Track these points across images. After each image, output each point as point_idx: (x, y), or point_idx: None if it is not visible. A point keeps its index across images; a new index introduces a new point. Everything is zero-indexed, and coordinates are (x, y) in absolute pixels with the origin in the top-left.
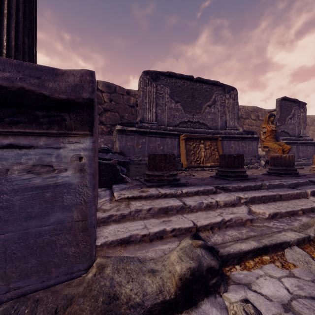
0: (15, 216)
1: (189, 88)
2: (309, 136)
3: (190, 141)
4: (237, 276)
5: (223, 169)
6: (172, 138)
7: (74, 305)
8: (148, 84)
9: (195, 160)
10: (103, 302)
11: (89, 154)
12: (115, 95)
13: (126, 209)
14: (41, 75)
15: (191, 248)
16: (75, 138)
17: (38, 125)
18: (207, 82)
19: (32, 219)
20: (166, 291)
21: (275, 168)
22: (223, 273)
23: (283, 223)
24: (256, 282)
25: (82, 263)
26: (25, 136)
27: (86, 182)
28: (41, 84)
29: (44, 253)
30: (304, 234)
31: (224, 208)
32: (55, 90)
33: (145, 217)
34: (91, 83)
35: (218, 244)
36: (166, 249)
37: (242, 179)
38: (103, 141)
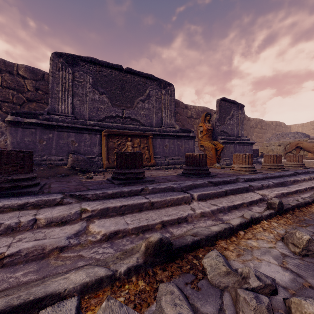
0: None
1: (118, 79)
2: (254, 137)
3: (114, 137)
4: None
5: (115, 170)
6: (92, 133)
7: None
8: (62, 69)
9: None
10: None
11: None
12: (43, 84)
13: None
14: None
15: None
16: None
17: None
18: (140, 75)
19: None
20: None
21: (187, 167)
22: None
23: (111, 248)
24: None
25: None
26: None
27: None
28: None
29: None
30: (111, 270)
31: (40, 230)
32: None
33: None
34: None
35: None
36: None
37: (132, 182)
38: None
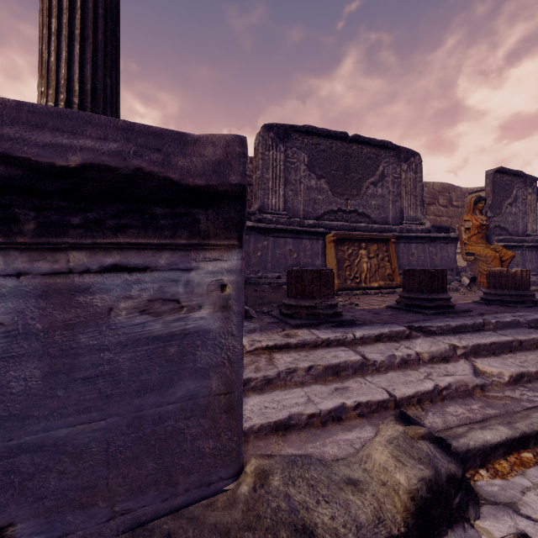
0: (122, 389)
1: (340, 154)
2: None
3: (344, 243)
4: (487, 490)
5: (411, 294)
6: (313, 238)
7: None
8: (272, 148)
9: (352, 276)
10: None
11: (236, 279)
12: None
13: (270, 369)
14: (161, 144)
15: (408, 440)
16: (214, 252)
17: (157, 231)
18: (371, 144)
19: (149, 392)
20: (388, 519)
21: (497, 291)
22: (468, 485)
23: (537, 392)
24: (523, 501)
25: (226, 466)
26: (137, 251)
27: (233, 328)
28: (166, 161)
29: (167, 451)
30: None
31: (430, 365)
32: (188, 172)
33: (304, 381)
34: (242, 158)
35: (440, 431)
36: (354, 440)
37: (447, 313)
38: None
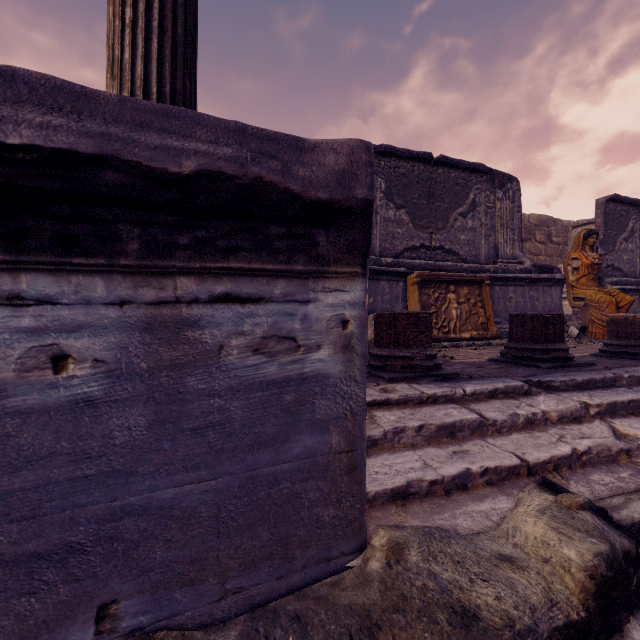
0: (234, 443)
1: (423, 179)
2: None
3: (429, 286)
4: None
5: (520, 344)
6: (392, 280)
7: (390, 629)
8: None
9: (440, 325)
10: (450, 624)
11: (359, 314)
12: None
13: (374, 428)
14: (276, 151)
15: (563, 510)
16: (334, 281)
17: (271, 255)
18: (460, 167)
19: (262, 448)
20: (562, 601)
21: (622, 342)
22: None
23: None
24: None
25: (347, 539)
26: (250, 278)
27: (355, 373)
28: (285, 170)
29: (282, 519)
30: None
31: (561, 426)
32: (310, 183)
33: (414, 443)
34: (369, 167)
35: None
36: (488, 511)
37: (566, 366)
38: None
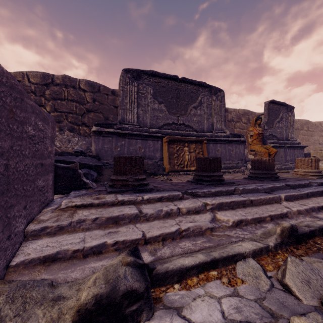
0: None
1: (174, 89)
2: (299, 140)
3: (174, 143)
4: (171, 298)
5: (199, 172)
6: (154, 140)
7: None
8: (129, 83)
9: (179, 163)
10: None
11: None
12: (99, 95)
13: (67, 220)
14: None
15: (118, 266)
16: None
17: None
18: (193, 83)
19: None
20: None
21: (256, 171)
22: (149, 296)
23: (246, 231)
24: (190, 305)
25: None
26: None
27: None
28: None
29: None
30: (263, 244)
31: (185, 216)
32: None
33: (90, 228)
34: None
35: (162, 259)
36: (98, 267)
37: (218, 184)
38: (85, 143)
